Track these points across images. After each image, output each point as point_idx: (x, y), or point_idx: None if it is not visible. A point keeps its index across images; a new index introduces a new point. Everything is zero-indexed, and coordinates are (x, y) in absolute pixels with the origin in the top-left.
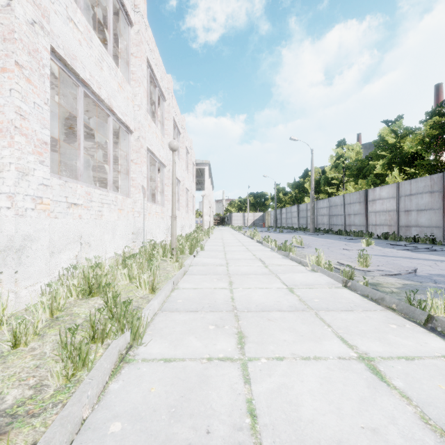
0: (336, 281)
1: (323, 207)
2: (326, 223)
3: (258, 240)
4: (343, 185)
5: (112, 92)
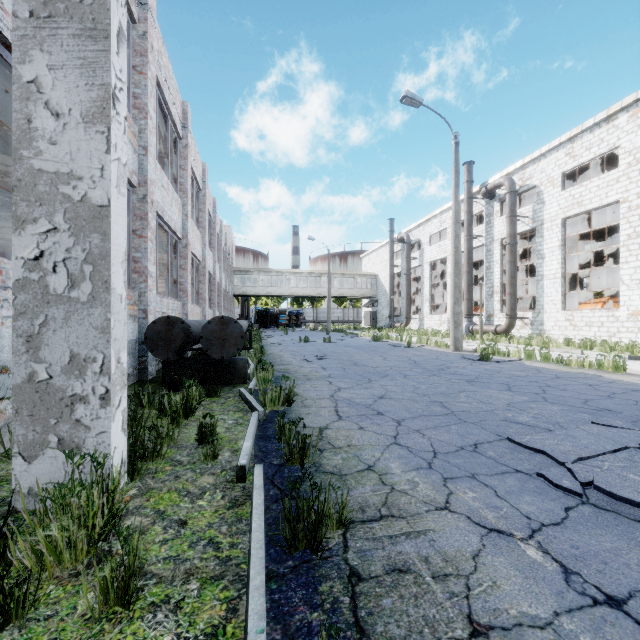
0: None
1: None
2: None
3: None
4: None
5: None
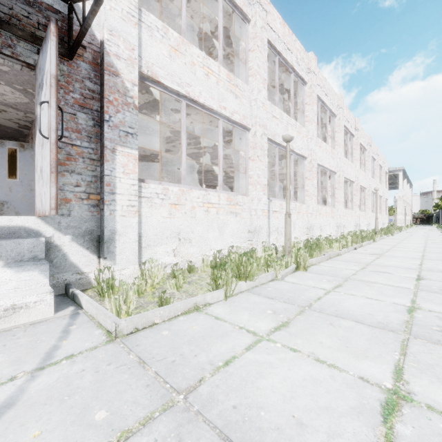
0: None
1: None
2: None
3: None
4: None
5: (349, 173)
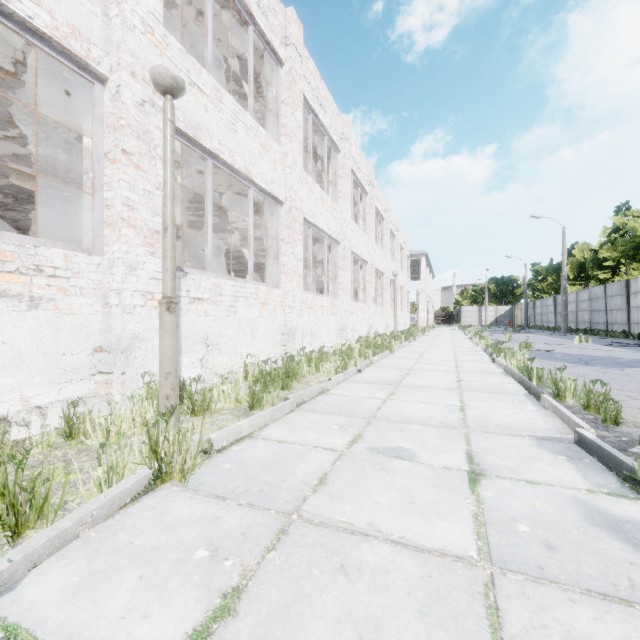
0: (483, 350)
1: (584, 300)
2: (587, 321)
3: (469, 337)
4: (626, 268)
5: (361, 247)
